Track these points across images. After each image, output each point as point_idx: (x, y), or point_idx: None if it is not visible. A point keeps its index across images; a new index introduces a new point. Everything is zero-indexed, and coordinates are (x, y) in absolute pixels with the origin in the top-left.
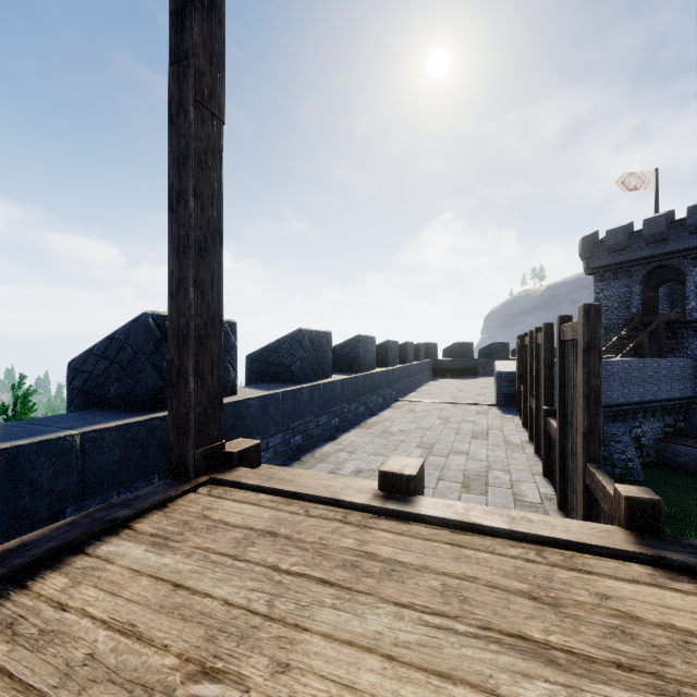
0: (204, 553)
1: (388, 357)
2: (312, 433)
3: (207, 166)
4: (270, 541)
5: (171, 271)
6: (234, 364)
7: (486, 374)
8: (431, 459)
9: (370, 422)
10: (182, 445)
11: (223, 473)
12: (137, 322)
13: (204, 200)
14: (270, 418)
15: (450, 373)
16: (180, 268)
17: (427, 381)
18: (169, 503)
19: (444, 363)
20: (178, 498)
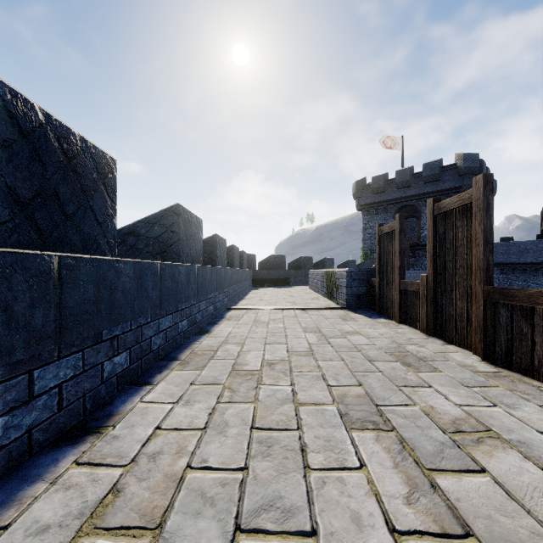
0: None
1: (216, 256)
2: None
3: None
4: None
5: None
6: None
7: (296, 283)
8: (449, 489)
9: (200, 347)
10: None
11: None
12: None
13: None
14: None
15: (267, 282)
16: None
17: (250, 290)
18: None
19: (262, 273)
20: None
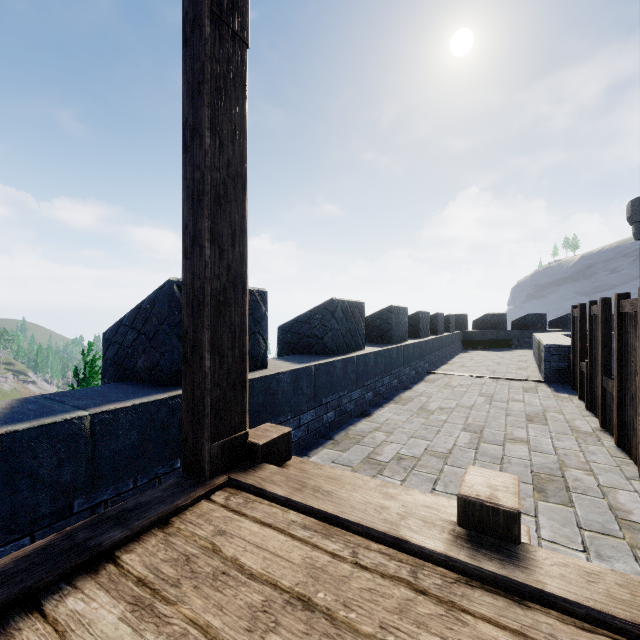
0: (200, 639)
1: (419, 329)
2: (345, 409)
3: (227, 94)
4: (302, 622)
5: (185, 225)
6: (265, 335)
7: (520, 346)
8: (484, 446)
9: (405, 396)
10: (197, 437)
11: (245, 472)
12: (162, 291)
13: (222, 137)
14: (302, 394)
15: (481, 344)
16: (194, 220)
17: (457, 353)
18: (175, 517)
19: (475, 334)
20: (187, 508)
